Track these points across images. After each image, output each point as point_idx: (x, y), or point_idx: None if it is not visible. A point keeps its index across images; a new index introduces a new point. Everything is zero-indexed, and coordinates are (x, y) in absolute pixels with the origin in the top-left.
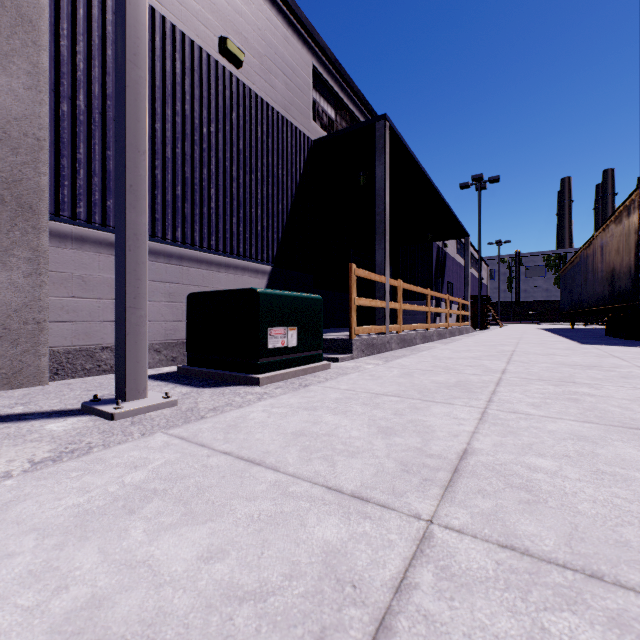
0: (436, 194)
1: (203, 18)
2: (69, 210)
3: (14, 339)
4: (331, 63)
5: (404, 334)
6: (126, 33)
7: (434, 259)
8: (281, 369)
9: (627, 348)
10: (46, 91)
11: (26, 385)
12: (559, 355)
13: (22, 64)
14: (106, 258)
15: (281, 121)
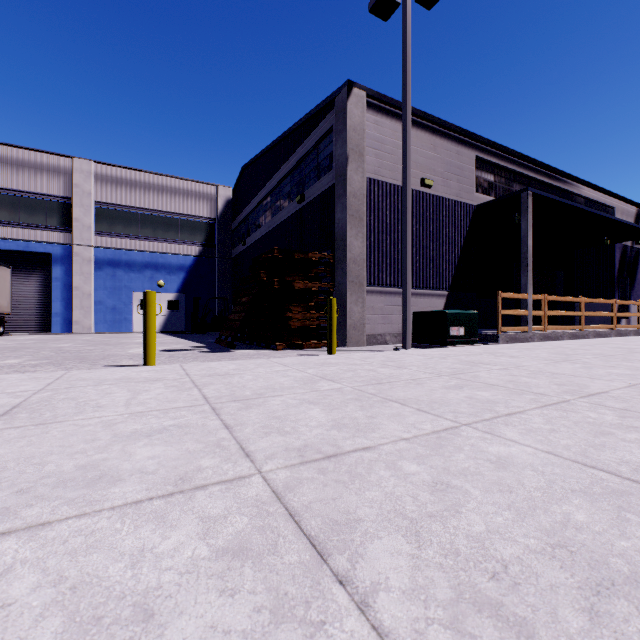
0: (595, 214)
1: (413, 174)
2: (369, 281)
3: (358, 330)
4: (490, 146)
5: (548, 333)
6: (406, 236)
7: (616, 260)
8: (456, 345)
9: None
10: (365, 241)
11: (361, 346)
12: (637, 345)
13: (360, 235)
14: (379, 298)
15: (454, 204)
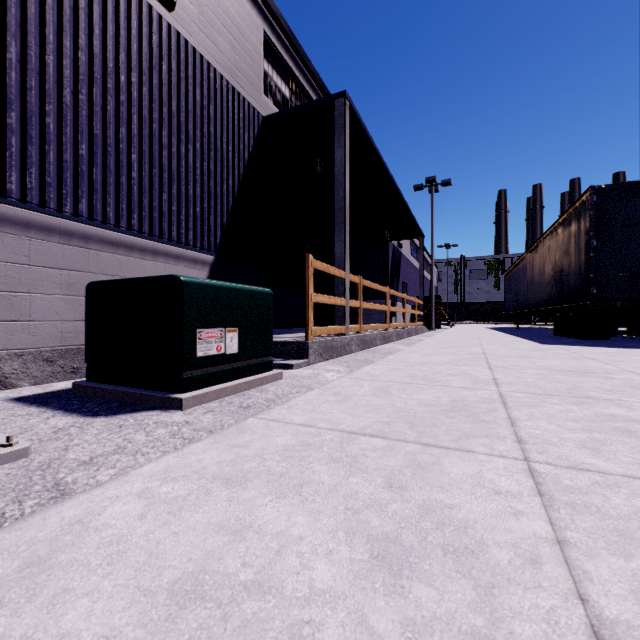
0: (395, 189)
1: None
2: None
3: None
4: (285, 34)
5: (364, 335)
6: None
7: (390, 259)
8: (216, 383)
9: (589, 348)
10: None
11: None
12: (534, 358)
13: None
14: None
15: (226, 87)
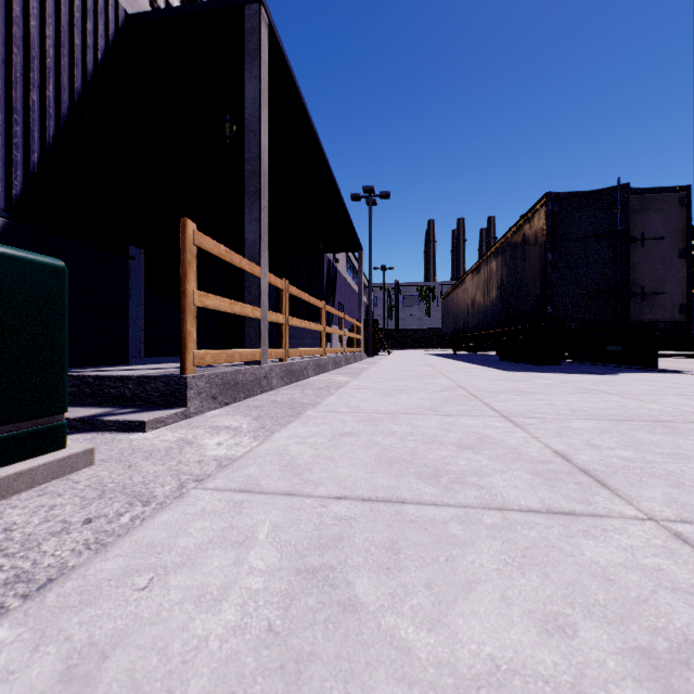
0: (331, 181)
1: None
2: None
3: None
4: None
5: (292, 363)
6: None
7: (325, 274)
8: None
9: (564, 375)
10: None
11: None
12: (535, 392)
13: None
14: None
15: None
